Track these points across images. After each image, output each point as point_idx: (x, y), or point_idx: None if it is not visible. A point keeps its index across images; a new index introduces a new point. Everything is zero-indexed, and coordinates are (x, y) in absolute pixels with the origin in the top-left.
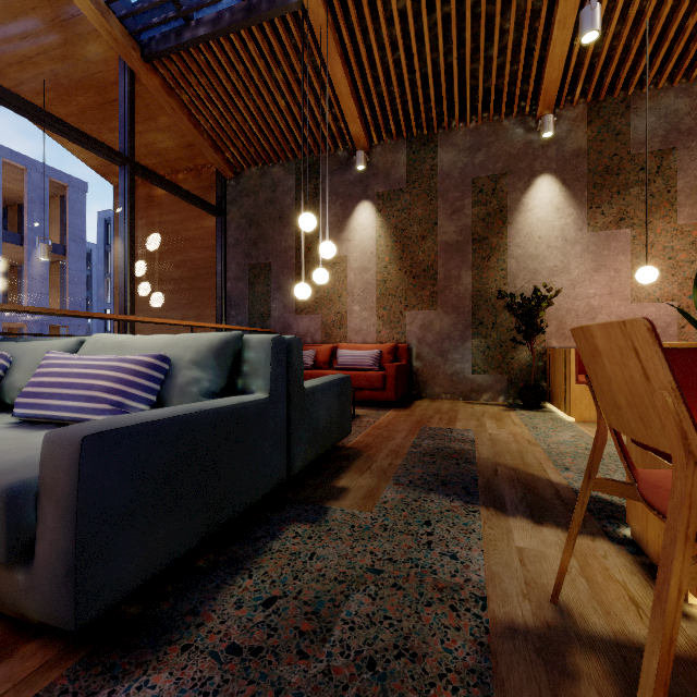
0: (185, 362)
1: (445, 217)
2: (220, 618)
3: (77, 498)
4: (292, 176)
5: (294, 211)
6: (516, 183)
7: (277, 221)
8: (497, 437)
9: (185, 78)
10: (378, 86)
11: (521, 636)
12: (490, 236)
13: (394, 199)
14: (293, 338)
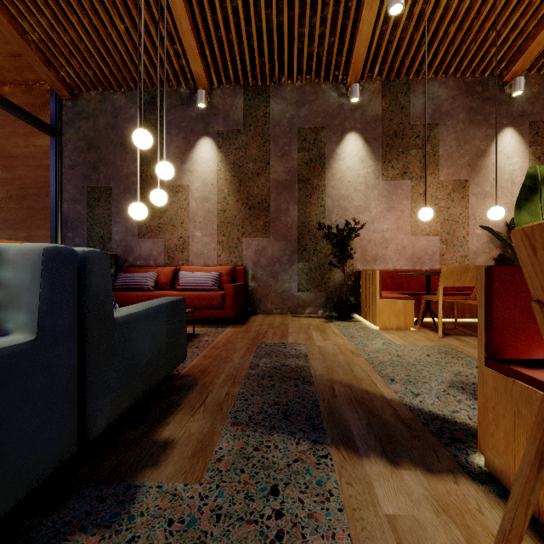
0: None
1: (276, 158)
2: None
3: None
4: (134, 106)
5: None
6: (332, 136)
7: (118, 147)
8: (325, 349)
9: None
10: (218, 31)
11: None
12: (312, 178)
13: (233, 138)
14: (92, 251)
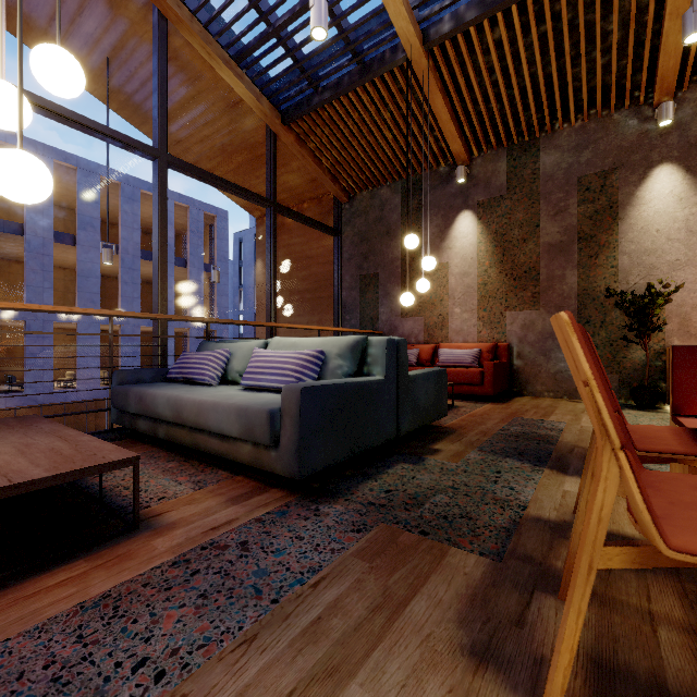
0: (333, 355)
1: (548, 218)
2: (362, 493)
3: (300, 416)
4: (398, 195)
5: (400, 226)
6: (629, 177)
7: (384, 236)
8: (587, 428)
9: (312, 131)
10: (477, 106)
11: (542, 522)
12: (598, 234)
13: (494, 206)
14: (400, 339)
